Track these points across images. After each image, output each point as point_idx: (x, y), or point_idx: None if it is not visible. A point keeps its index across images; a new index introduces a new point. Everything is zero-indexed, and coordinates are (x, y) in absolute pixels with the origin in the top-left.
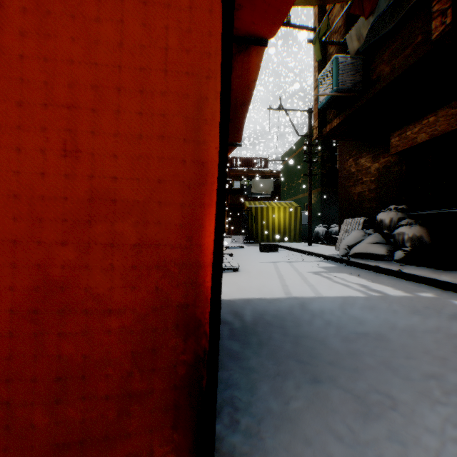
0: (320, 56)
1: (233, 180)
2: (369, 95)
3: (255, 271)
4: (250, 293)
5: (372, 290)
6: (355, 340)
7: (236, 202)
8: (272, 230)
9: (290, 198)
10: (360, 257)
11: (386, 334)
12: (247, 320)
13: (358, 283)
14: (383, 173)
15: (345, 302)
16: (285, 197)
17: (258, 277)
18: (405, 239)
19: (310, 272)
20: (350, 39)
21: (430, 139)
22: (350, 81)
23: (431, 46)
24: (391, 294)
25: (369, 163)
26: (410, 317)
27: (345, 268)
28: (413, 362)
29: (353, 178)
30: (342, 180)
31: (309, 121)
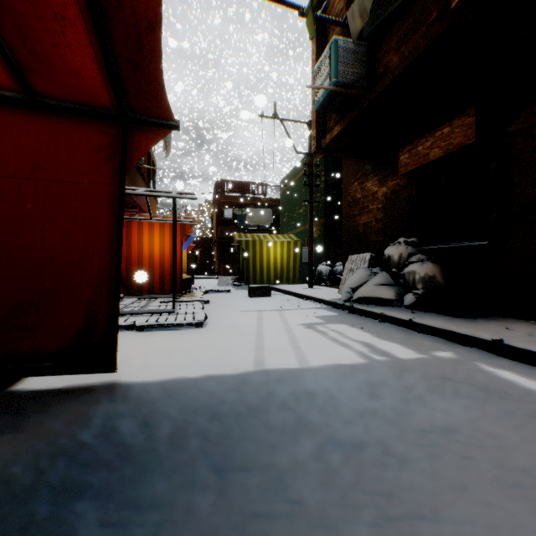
0: (314, 33)
1: (224, 208)
2: (375, 92)
3: (228, 326)
4: (201, 366)
5: (377, 351)
6: (343, 468)
7: (228, 235)
8: (267, 269)
9: (290, 231)
10: (366, 302)
11: (395, 444)
12: (160, 433)
13: (360, 339)
14: (392, 200)
15: (338, 375)
16: (285, 230)
17: (228, 335)
18: (417, 279)
19: (303, 324)
20: (352, 17)
21: (445, 156)
22: (352, 74)
23: (450, 22)
24: (402, 357)
25: (376, 187)
26: (428, 400)
27: (348, 317)
28: (445, 527)
29: (359, 206)
30: (346, 208)
31: (310, 135)
